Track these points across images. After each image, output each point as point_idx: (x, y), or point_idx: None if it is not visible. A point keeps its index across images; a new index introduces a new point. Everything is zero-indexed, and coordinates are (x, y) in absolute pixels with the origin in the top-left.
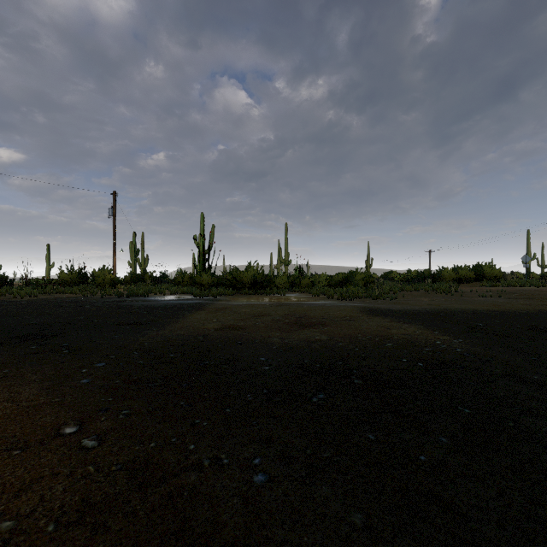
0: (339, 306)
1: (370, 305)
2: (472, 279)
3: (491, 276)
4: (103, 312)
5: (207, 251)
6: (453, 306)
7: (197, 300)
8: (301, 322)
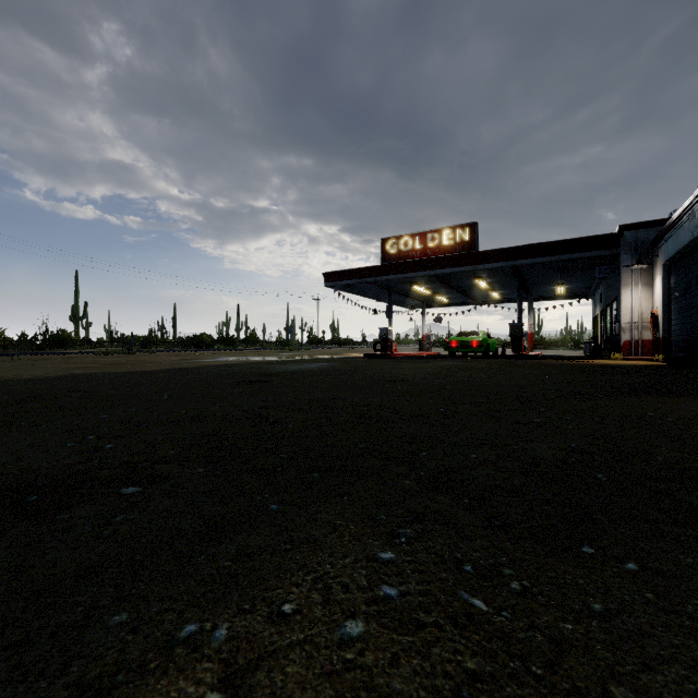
0: None
1: None
2: None
3: None
4: None
5: None
6: None
7: None
8: None
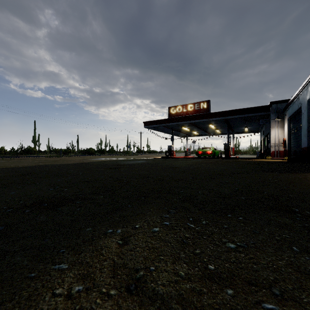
0: None
1: None
2: None
3: None
4: None
5: None
6: None
7: None
8: None
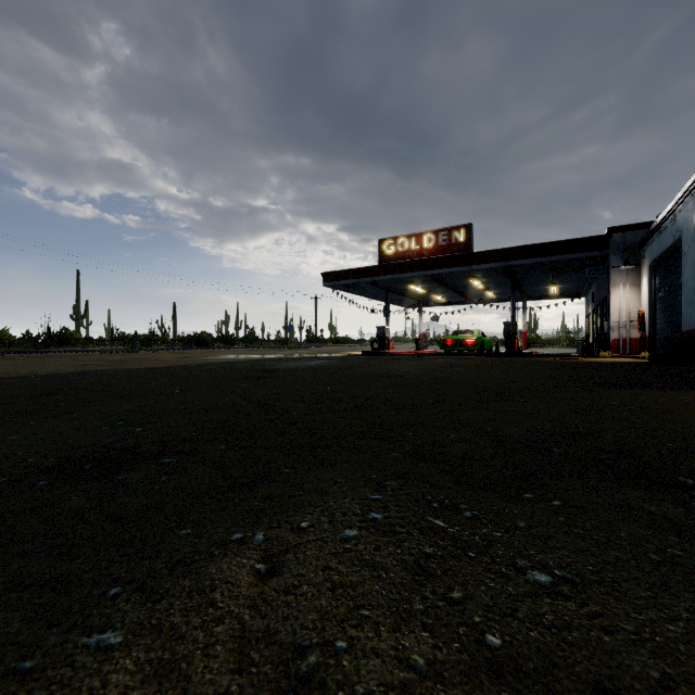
0: None
1: None
2: None
3: None
4: None
5: None
6: None
7: None
8: None
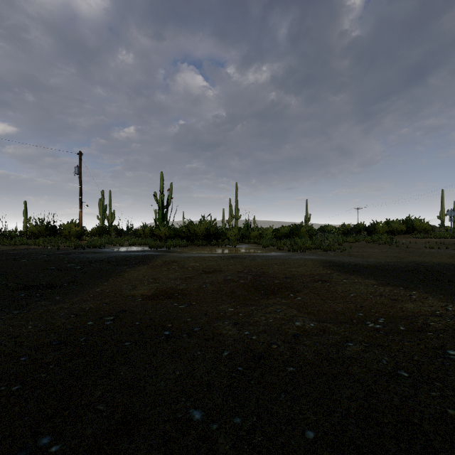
0: (297, 259)
1: (328, 258)
2: (403, 231)
3: (421, 229)
4: (30, 267)
5: (166, 207)
6: (416, 259)
7: (149, 251)
8: (260, 284)
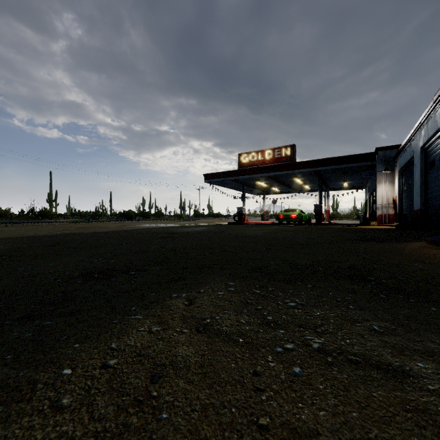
0: None
1: None
2: None
3: None
4: None
5: None
6: None
7: None
8: None
